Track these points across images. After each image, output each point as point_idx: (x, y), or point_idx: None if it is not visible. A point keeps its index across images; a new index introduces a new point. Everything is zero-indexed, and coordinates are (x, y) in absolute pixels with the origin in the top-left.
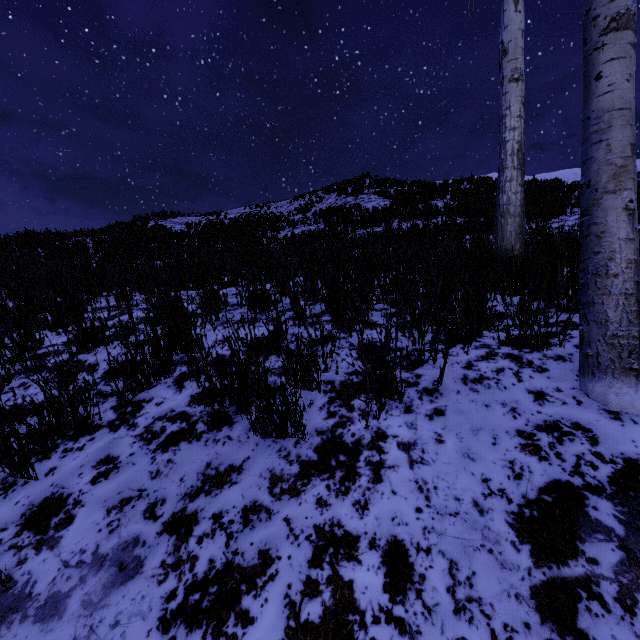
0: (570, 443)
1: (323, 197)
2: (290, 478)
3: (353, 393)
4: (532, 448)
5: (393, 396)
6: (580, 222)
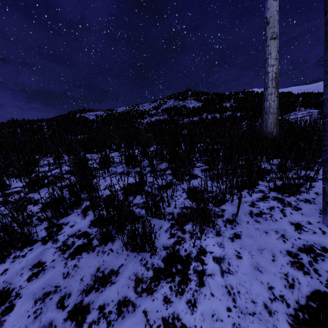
0: (322, 262)
1: (166, 101)
2: (147, 280)
3: (185, 221)
4: (298, 265)
5: (209, 225)
6: (323, 122)
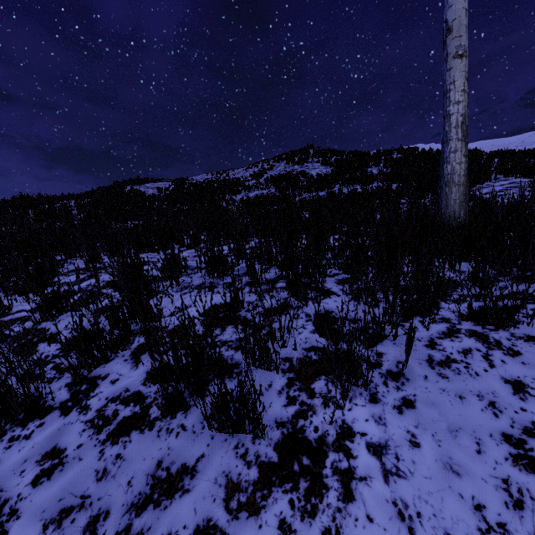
0: None
1: (273, 165)
2: (248, 487)
3: (313, 374)
4: (526, 461)
5: (357, 382)
6: None
